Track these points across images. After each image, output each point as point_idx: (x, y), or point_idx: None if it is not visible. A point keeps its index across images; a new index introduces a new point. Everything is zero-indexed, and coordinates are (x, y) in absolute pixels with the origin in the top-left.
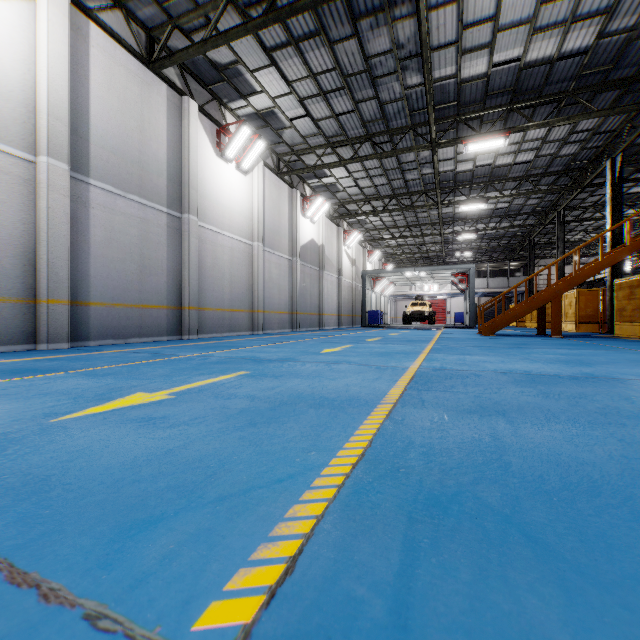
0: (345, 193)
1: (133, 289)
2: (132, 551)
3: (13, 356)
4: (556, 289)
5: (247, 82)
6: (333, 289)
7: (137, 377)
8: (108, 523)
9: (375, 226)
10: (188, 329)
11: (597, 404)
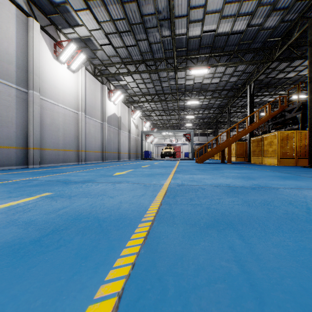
0: (132, 90)
1: None
2: None
3: None
4: (229, 141)
5: (73, 18)
6: (126, 140)
7: None
8: None
9: (147, 109)
10: (32, 161)
11: (280, 210)
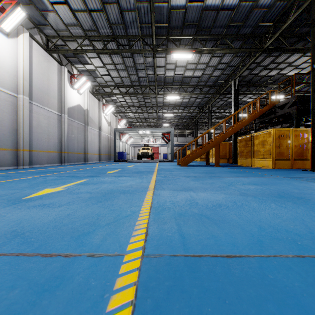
0: (102, 79)
1: None
2: None
3: None
4: (217, 140)
5: None
6: (95, 138)
7: None
8: None
9: (122, 104)
10: None
11: None
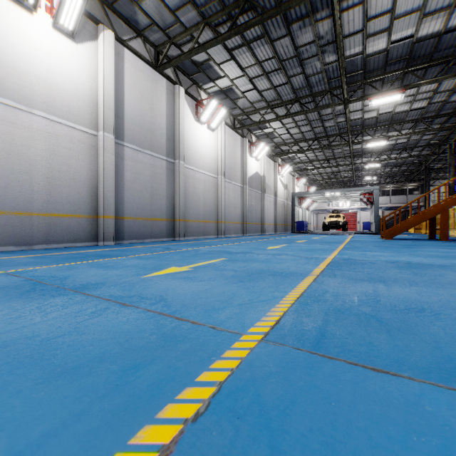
0: (280, 138)
1: (147, 209)
2: (214, 315)
3: (89, 248)
4: (443, 204)
5: (215, 71)
6: (271, 206)
7: (166, 260)
8: (199, 309)
9: (301, 160)
10: (178, 233)
11: (448, 279)
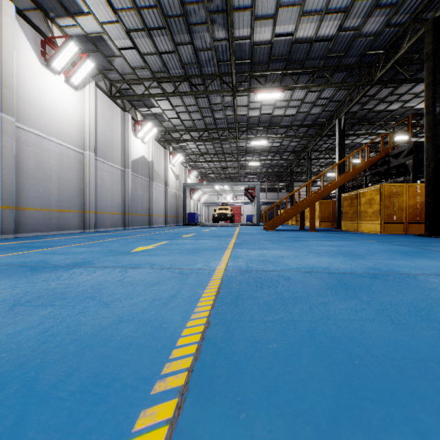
0: (170, 123)
1: None
2: None
3: None
4: (312, 199)
5: (73, 0)
6: (161, 196)
7: None
8: None
9: (193, 152)
10: (2, 228)
11: None
